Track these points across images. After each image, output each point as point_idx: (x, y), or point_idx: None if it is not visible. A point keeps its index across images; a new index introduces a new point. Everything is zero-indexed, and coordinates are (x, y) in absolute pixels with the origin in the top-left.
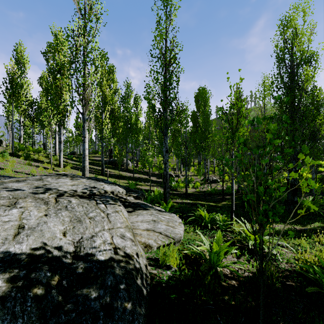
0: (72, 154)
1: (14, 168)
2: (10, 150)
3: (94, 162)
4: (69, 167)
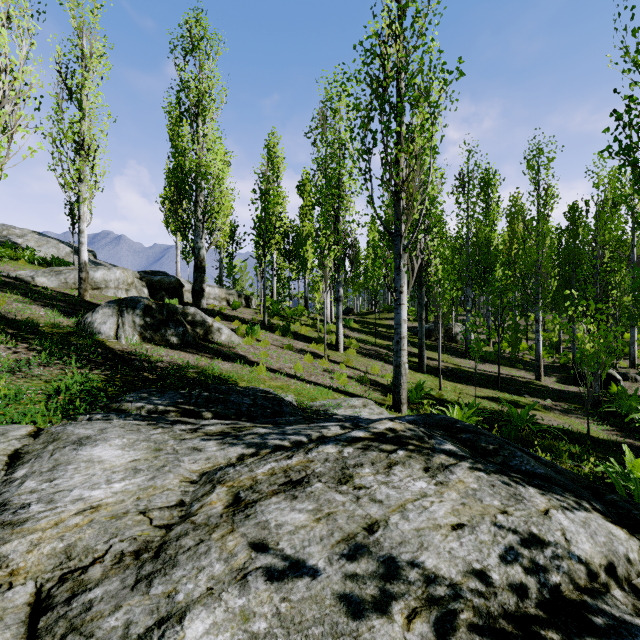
0: (346, 313)
1: (269, 360)
2: (262, 315)
3: (392, 332)
4: (354, 350)
